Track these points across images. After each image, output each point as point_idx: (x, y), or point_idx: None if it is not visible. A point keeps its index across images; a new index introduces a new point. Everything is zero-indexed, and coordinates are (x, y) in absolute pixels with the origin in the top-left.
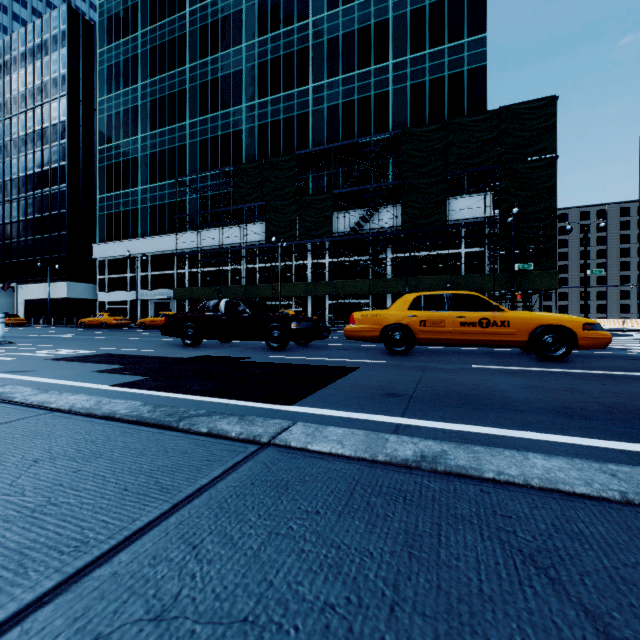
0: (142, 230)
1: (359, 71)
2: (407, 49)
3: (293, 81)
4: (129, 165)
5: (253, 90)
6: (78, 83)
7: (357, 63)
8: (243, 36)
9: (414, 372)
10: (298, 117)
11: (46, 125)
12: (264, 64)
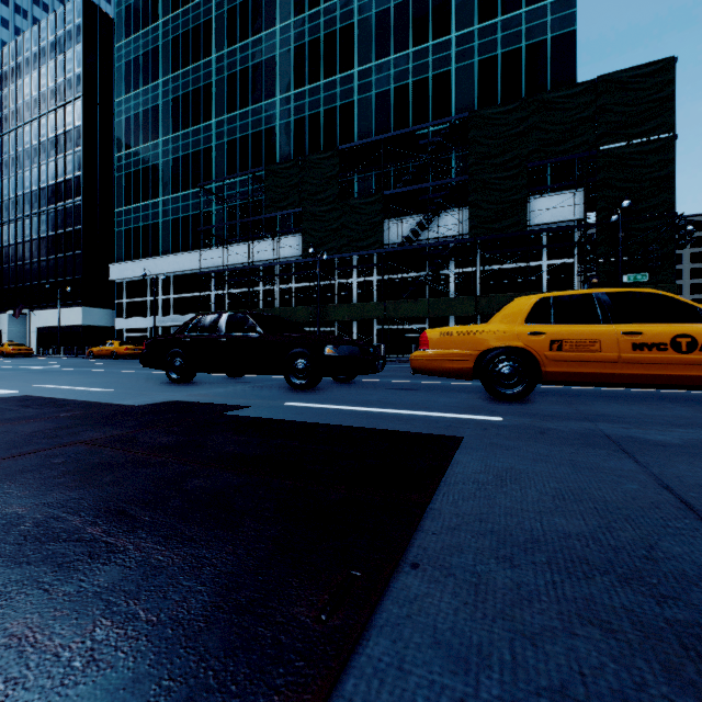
0: (163, 247)
1: (414, 48)
2: (474, 17)
3: (335, 66)
4: (149, 173)
5: (288, 79)
6: (95, 83)
7: (412, 39)
8: (277, 17)
9: (609, 457)
10: (341, 108)
11: (60, 132)
12: (301, 48)
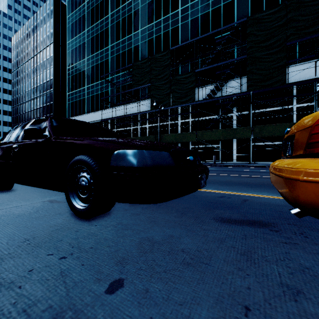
0: (87, 109)
1: None
2: None
3: (169, 9)
4: (81, 75)
5: (145, 20)
6: (59, 36)
7: None
8: None
9: None
10: (172, 30)
11: (45, 60)
12: (151, 2)
